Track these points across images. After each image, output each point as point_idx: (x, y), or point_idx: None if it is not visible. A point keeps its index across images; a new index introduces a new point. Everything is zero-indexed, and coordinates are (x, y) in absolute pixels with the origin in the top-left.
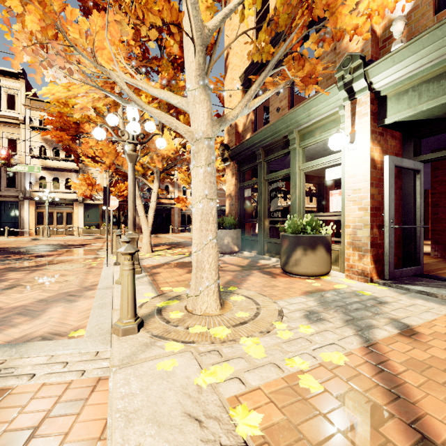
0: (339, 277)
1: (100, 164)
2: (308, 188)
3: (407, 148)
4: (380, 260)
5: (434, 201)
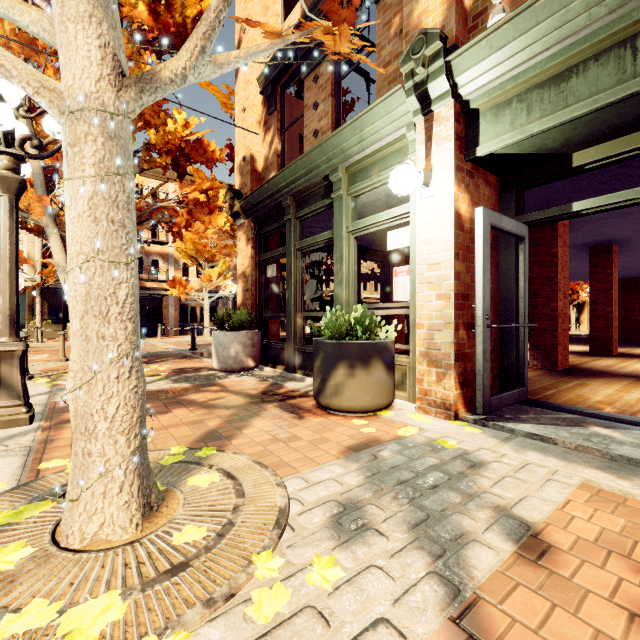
0: (406, 410)
1: None
2: (370, 270)
3: (506, 201)
4: (469, 381)
5: (533, 290)
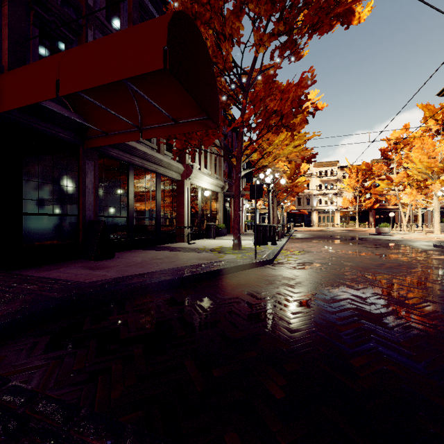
0: None
1: (352, 190)
2: None
3: None
4: None
5: None
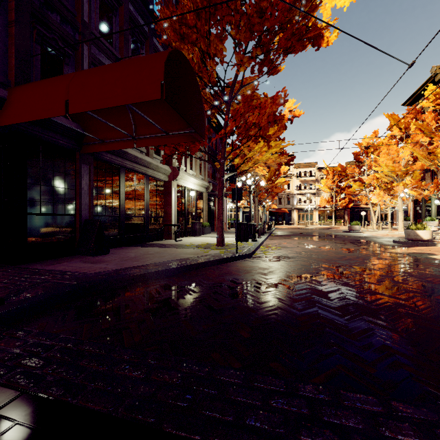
0: None
1: (329, 190)
2: None
3: None
4: None
5: None
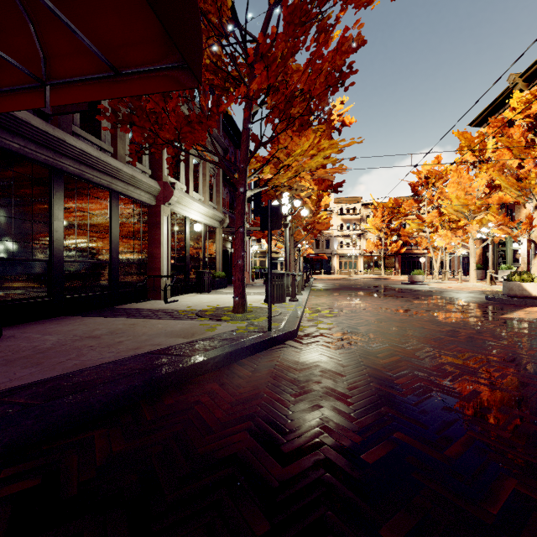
0: None
1: (377, 232)
2: None
3: None
4: None
5: None
